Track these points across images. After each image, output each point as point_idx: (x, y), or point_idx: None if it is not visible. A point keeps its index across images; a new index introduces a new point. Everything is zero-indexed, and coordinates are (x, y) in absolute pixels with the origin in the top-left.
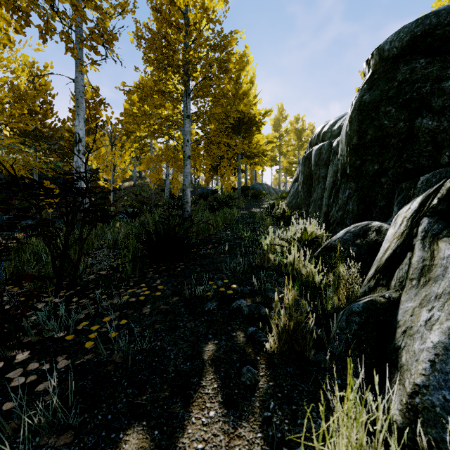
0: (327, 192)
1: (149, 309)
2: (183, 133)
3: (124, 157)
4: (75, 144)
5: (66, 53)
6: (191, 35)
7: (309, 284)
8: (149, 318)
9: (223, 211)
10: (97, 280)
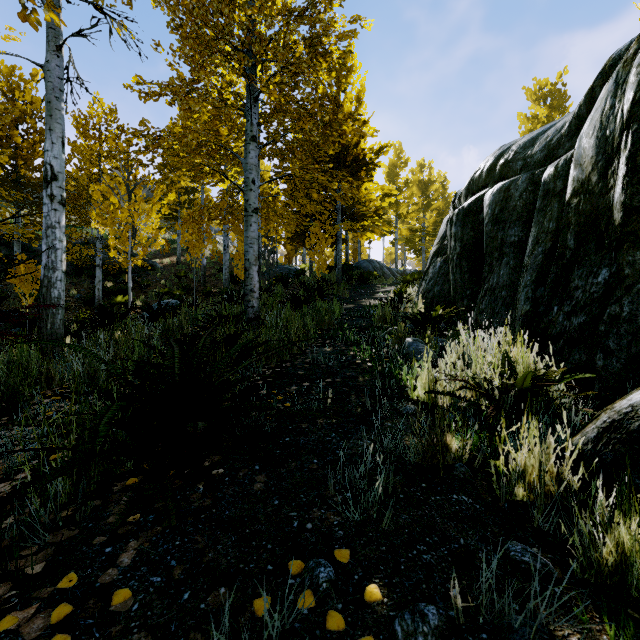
0: (529, 273)
1: None
2: (244, 167)
3: (151, 214)
4: (45, 184)
5: None
6: None
7: None
8: None
9: (315, 305)
10: None
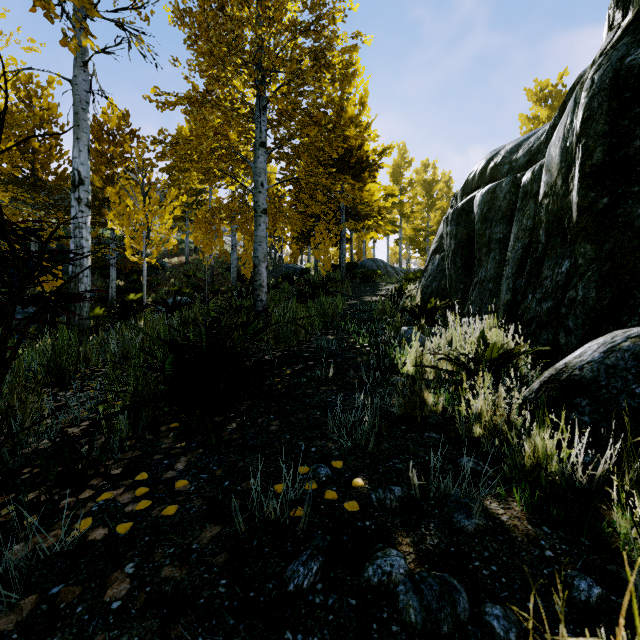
0: (510, 266)
1: (126, 584)
2: (254, 171)
3: (164, 215)
4: (73, 188)
5: (34, 11)
6: (267, 1)
7: (547, 482)
8: (111, 638)
9: (319, 300)
10: (49, 453)
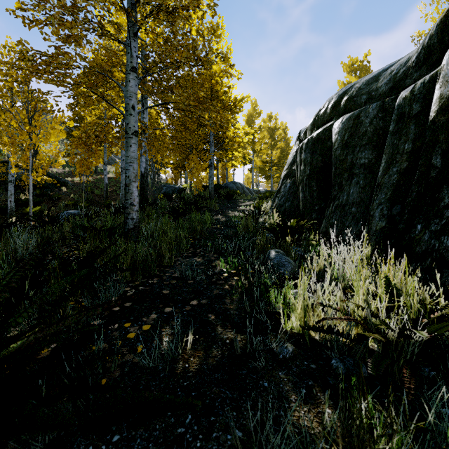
0: (383, 191)
1: None
2: (125, 94)
3: (49, 137)
4: None
5: None
6: None
7: None
8: None
9: (190, 217)
10: None
